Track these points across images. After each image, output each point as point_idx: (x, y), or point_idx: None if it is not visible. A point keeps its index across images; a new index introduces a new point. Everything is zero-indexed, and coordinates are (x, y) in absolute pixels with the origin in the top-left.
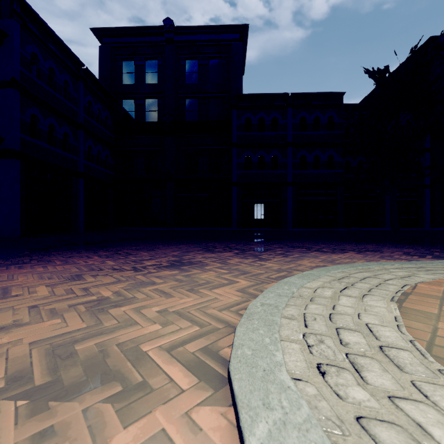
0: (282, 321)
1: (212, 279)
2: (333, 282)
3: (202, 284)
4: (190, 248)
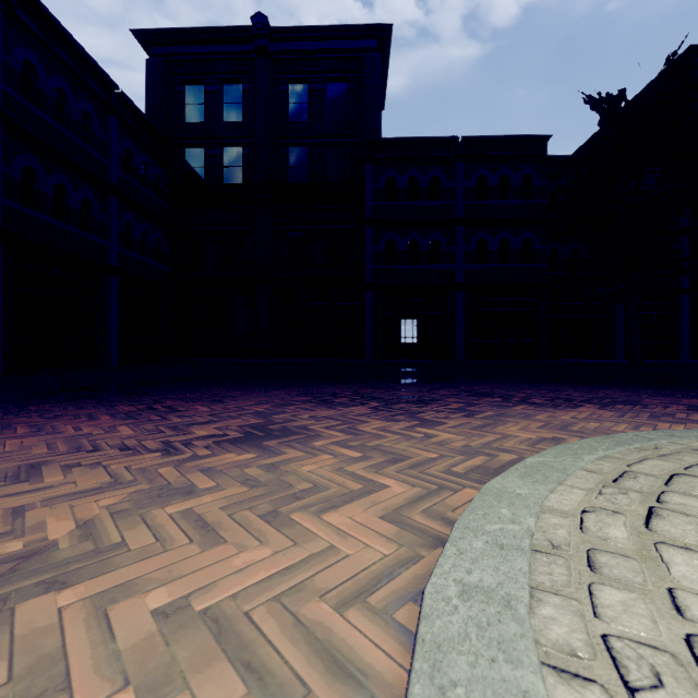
0: (551, 693)
1: (325, 479)
2: (606, 489)
3: (302, 494)
4: (290, 396)
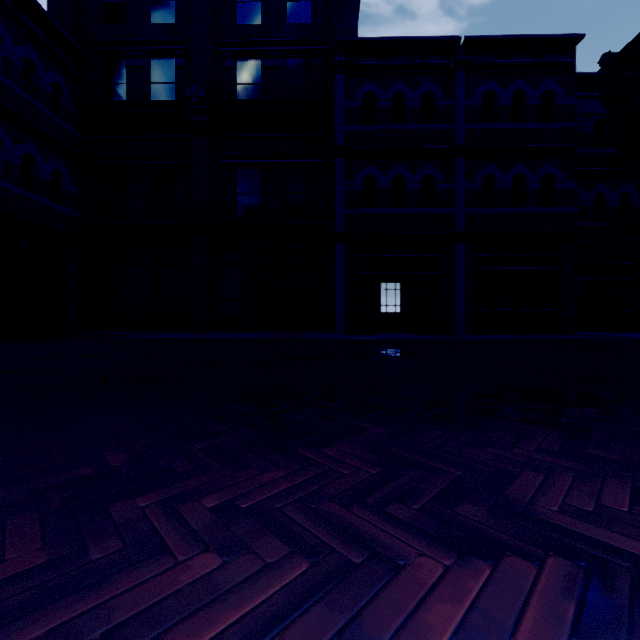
0: None
1: None
2: None
3: None
4: None
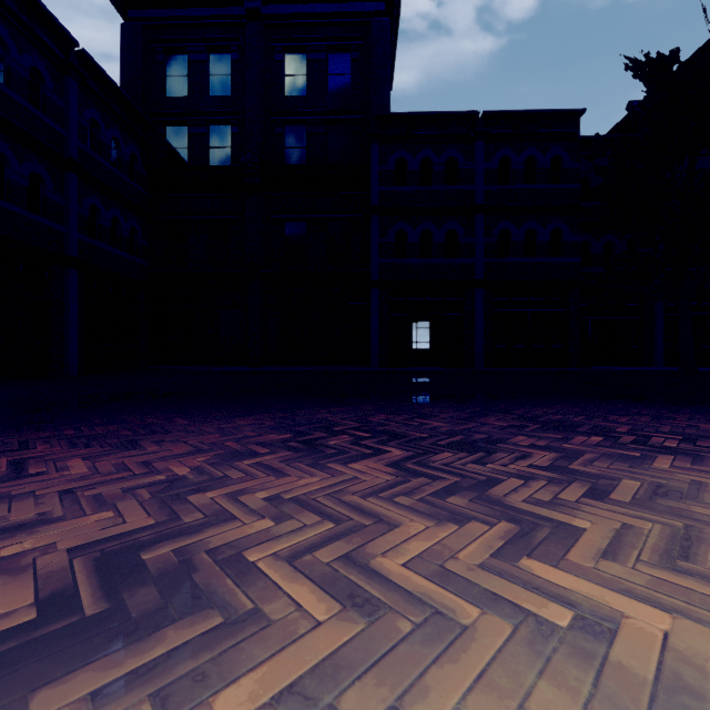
0: None
1: None
2: None
3: None
4: (258, 430)
